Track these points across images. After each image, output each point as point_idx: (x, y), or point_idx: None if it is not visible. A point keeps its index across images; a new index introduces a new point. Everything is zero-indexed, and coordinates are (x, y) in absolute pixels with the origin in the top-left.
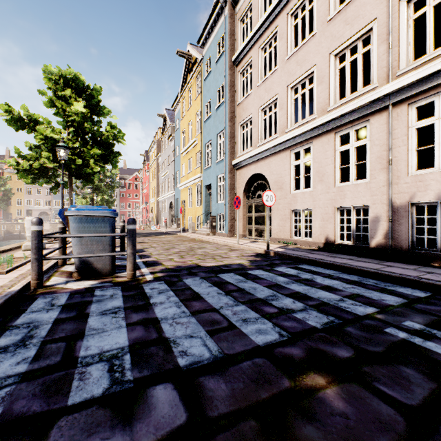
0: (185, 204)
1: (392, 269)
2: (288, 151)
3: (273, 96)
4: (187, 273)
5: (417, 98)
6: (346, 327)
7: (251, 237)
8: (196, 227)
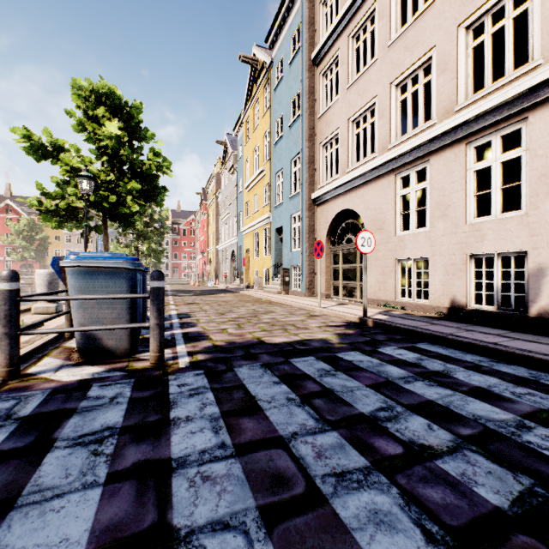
0: (250, 254)
1: None
2: (391, 176)
3: (369, 100)
4: (243, 356)
5: None
6: None
7: (337, 297)
8: (263, 283)
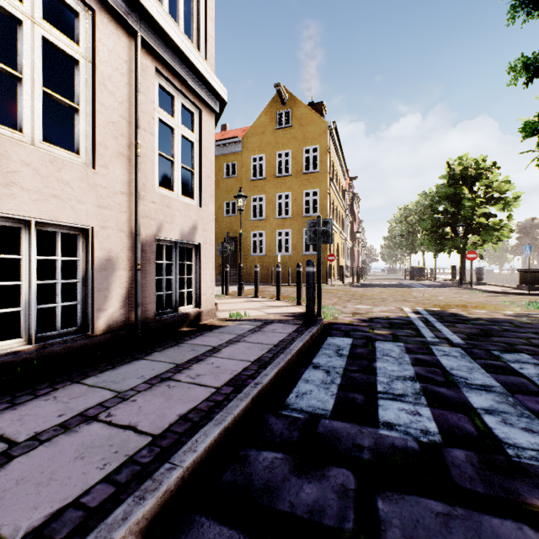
0: None
1: (259, 339)
2: None
3: None
4: None
5: (166, 72)
6: (495, 349)
7: None
8: None
